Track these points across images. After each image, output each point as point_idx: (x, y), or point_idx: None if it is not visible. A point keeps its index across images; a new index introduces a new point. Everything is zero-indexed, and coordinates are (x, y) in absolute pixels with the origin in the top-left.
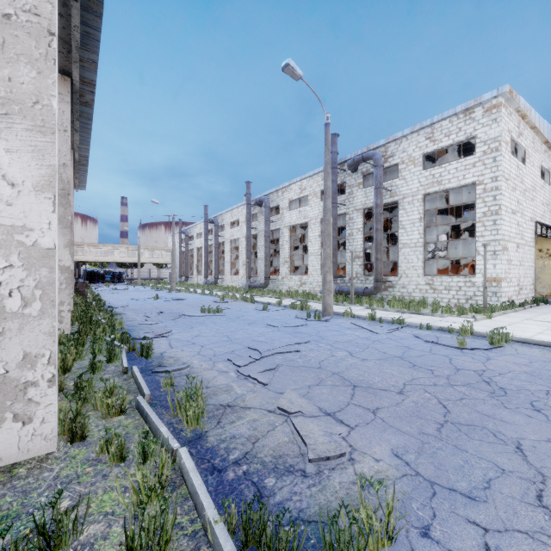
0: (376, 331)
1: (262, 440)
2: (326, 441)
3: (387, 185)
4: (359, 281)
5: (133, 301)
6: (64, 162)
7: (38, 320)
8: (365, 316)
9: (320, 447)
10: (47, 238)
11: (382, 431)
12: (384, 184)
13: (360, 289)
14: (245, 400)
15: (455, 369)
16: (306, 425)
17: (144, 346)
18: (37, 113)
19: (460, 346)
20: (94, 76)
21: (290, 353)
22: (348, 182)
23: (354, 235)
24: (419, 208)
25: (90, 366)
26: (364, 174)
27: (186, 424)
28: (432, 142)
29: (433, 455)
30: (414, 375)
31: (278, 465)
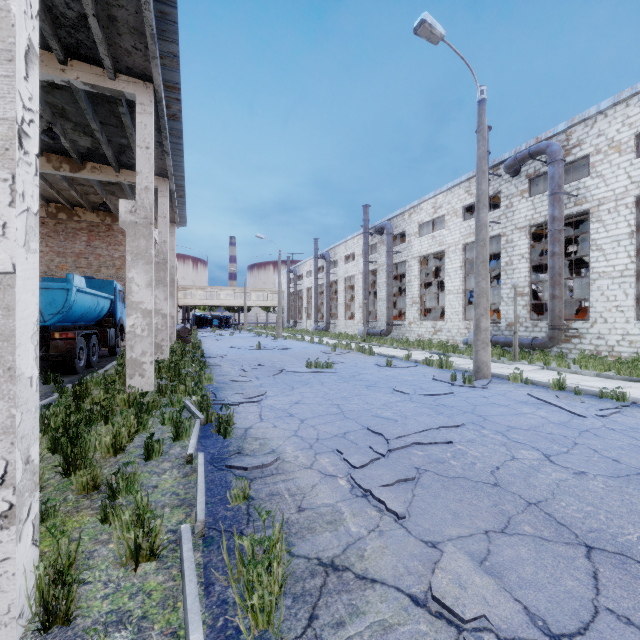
0: (576, 410)
1: None
2: None
3: (570, 188)
4: (522, 329)
5: (234, 350)
6: (146, 185)
7: None
8: (546, 382)
9: None
10: (0, 254)
11: None
12: (564, 188)
13: (525, 340)
14: (365, 556)
15: None
16: None
17: (222, 418)
18: None
19: None
20: (177, 76)
21: (435, 445)
22: (504, 190)
23: (514, 264)
24: (629, 218)
25: (145, 448)
26: (531, 177)
27: (243, 628)
28: None
29: None
30: None
31: None
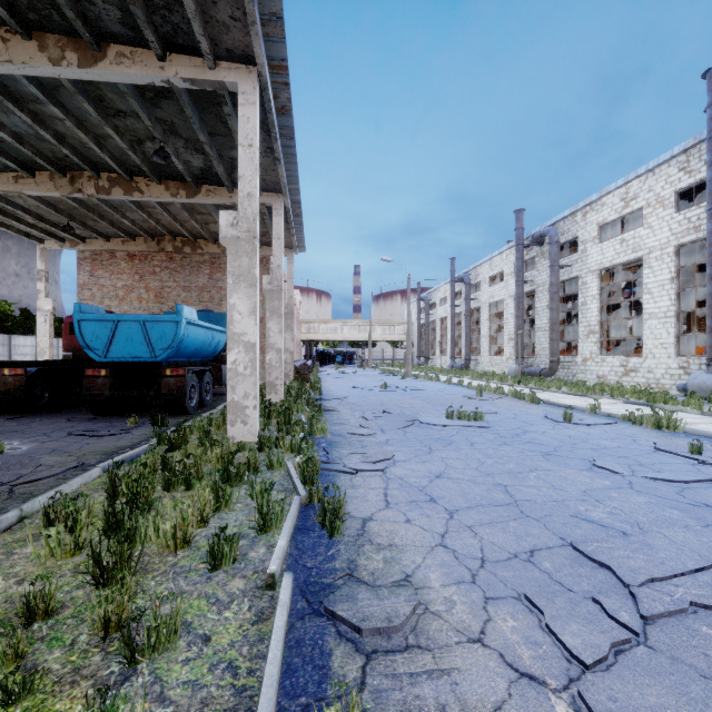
0: None
1: None
2: None
3: None
4: None
5: (356, 390)
6: (248, 191)
7: None
8: None
9: None
10: None
11: None
12: None
13: None
14: None
15: None
16: None
17: (329, 503)
18: None
19: None
20: (283, 49)
21: None
22: None
23: None
24: None
25: (209, 552)
26: None
27: None
28: None
29: None
30: None
31: None
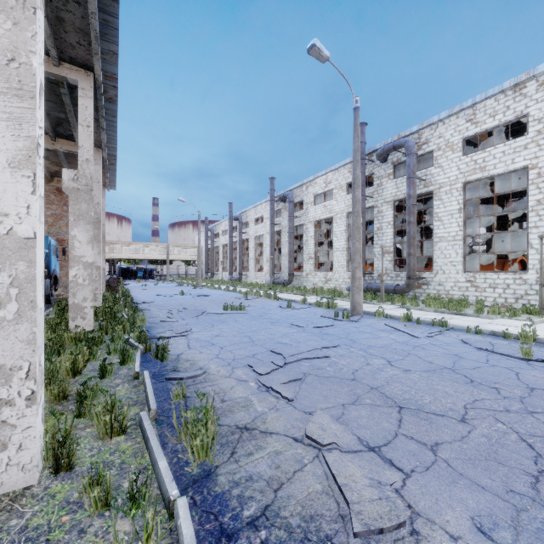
0: (415, 334)
1: (286, 486)
2: (375, 497)
3: (421, 174)
4: (389, 278)
5: (160, 297)
6: (87, 157)
7: (14, 325)
8: (399, 316)
9: (368, 508)
10: (25, 226)
11: (451, 484)
12: (417, 174)
13: (390, 286)
14: (266, 422)
15: (527, 389)
16: (344, 467)
17: (159, 347)
18: (13, 72)
19: (524, 356)
20: (115, 69)
21: (318, 359)
22: (376, 173)
23: (383, 229)
24: (458, 198)
25: (100, 369)
26: (395, 164)
27: (191, 457)
28: (474, 124)
29: (540, 536)
30: (475, 395)
31: (309, 534)
